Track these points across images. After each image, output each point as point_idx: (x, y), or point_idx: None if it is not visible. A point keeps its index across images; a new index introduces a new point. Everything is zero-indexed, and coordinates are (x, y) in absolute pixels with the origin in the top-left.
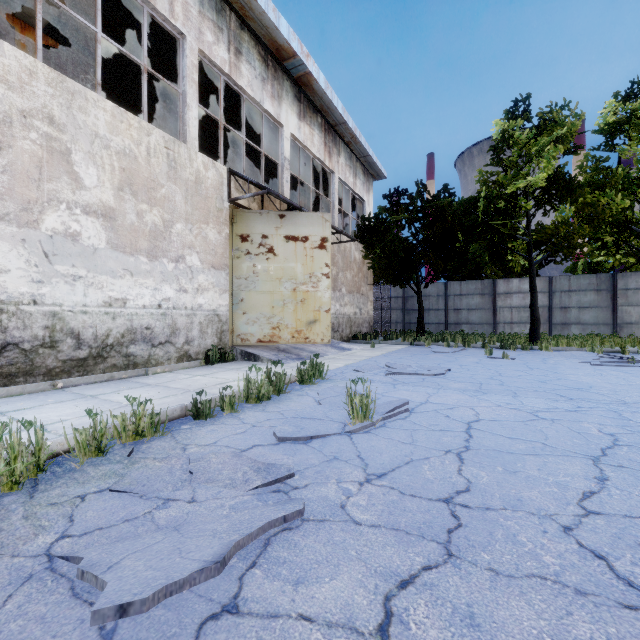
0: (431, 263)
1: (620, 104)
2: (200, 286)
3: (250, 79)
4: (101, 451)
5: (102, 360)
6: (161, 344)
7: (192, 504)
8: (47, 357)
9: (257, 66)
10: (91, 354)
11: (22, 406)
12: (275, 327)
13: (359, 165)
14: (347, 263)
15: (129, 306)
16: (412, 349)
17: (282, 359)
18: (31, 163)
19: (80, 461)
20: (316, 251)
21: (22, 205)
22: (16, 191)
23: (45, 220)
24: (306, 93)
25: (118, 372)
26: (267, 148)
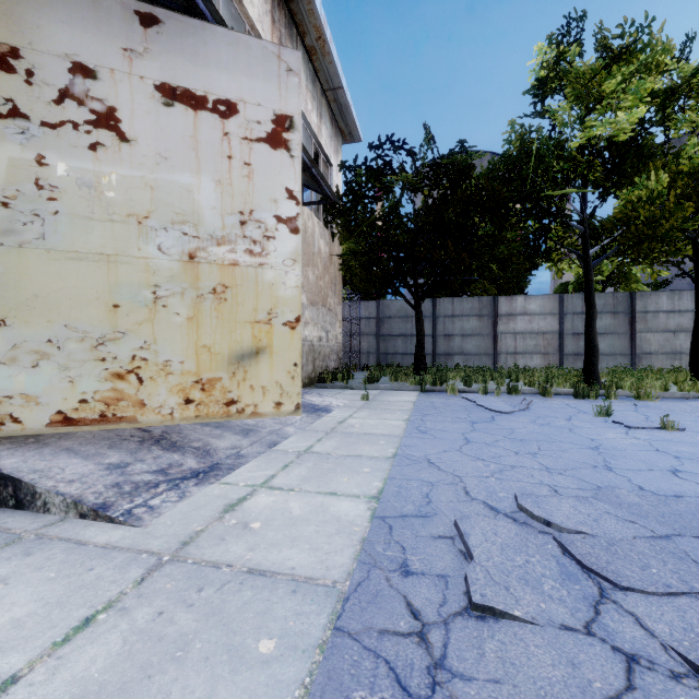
0: (434, 264)
1: (673, 63)
2: None
3: None
4: None
5: None
6: None
7: None
8: None
9: None
10: None
11: None
12: (123, 371)
13: (325, 104)
14: (309, 254)
15: None
16: (438, 402)
17: (134, 491)
18: None
19: None
20: (260, 150)
21: None
22: None
23: None
24: None
25: None
26: None
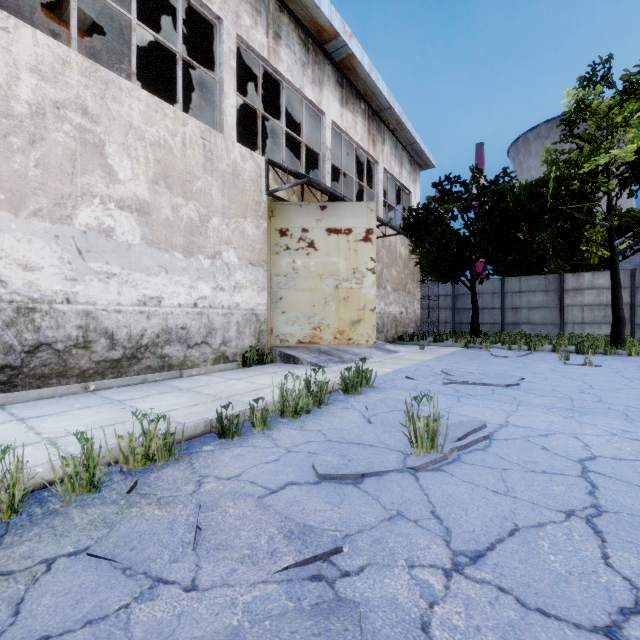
0: (487, 257)
1: None
2: (237, 284)
3: (289, 64)
4: (94, 486)
5: (136, 361)
6: (197, 345)
7: (190, 595)
8: (80, 358)
9: (297, 50)
10: (125, 355)
11: (47, 411)
12: (316, 327)
13: (405, 154)
14: (392, 259)
15: (164, 305)
16: (467, 352)
17: (323, 362)
18: (64, 156)
19: (65, 500)
20: (360, 244)
21: (55, 200)
22: (49, 185)
23: (78, 215)
24: (349, 78)
25: (152, 374)
26: (308, 142)
